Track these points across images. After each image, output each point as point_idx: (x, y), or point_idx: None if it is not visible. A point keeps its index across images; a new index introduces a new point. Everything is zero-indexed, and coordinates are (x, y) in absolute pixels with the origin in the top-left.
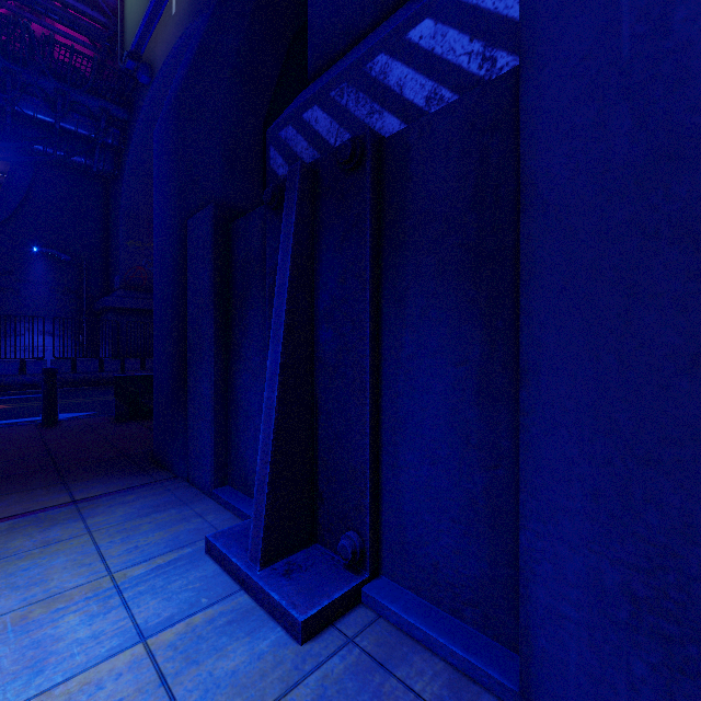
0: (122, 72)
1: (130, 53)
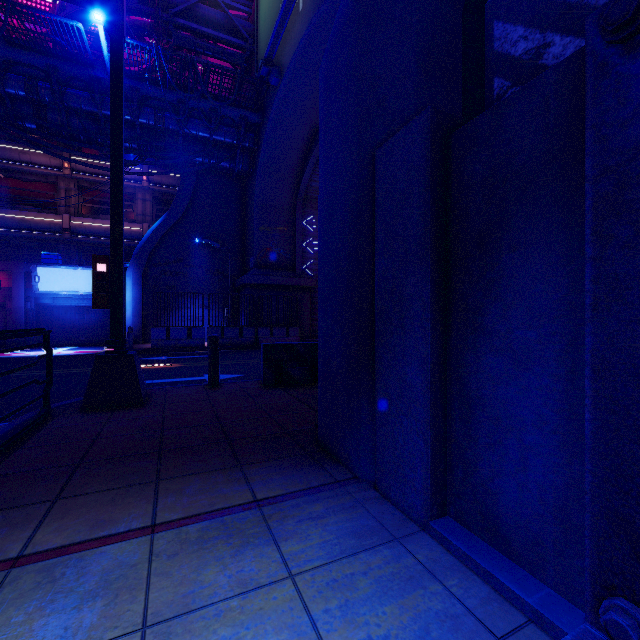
0: (257, 80)
1: (264, 60)
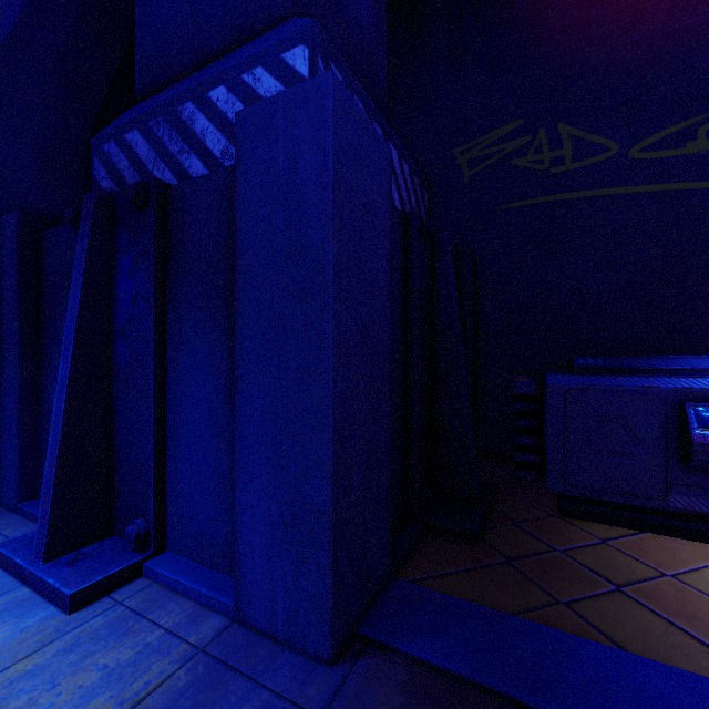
0: None
1: None
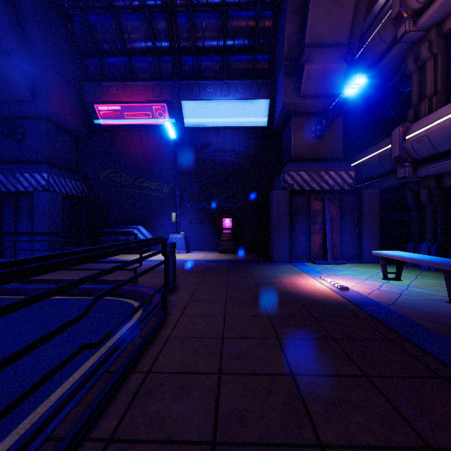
0: None
1: None
